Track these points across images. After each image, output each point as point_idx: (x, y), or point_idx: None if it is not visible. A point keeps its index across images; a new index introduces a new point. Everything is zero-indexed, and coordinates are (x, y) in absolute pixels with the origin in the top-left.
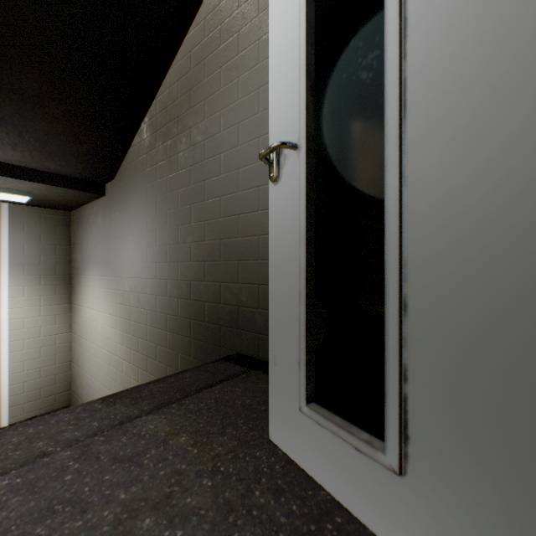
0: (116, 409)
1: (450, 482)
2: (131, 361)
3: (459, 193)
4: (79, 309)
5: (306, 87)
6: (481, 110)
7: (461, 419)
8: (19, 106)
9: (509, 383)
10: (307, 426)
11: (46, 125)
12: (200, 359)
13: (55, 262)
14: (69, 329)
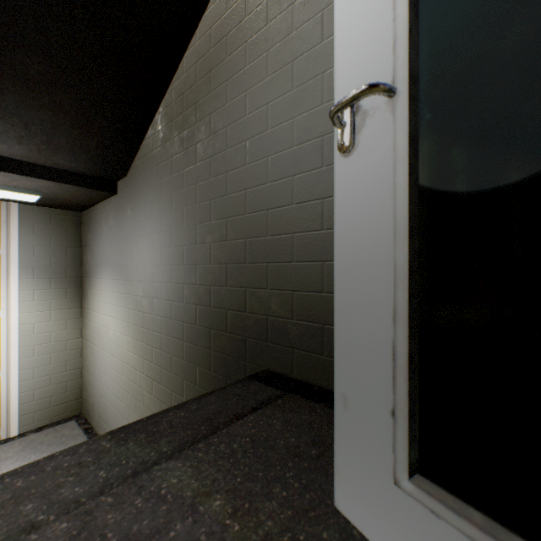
0: (128, 449)
1: None
2: (144, 371)
3: None
4: (91, 314)
5: (409, 2)
6: None
7: None
8: (24, 94)
9: None
10: (409, 510)
11: (53, 115)
12: (221, 374)
13: (66, 265)
14: (81, 334)
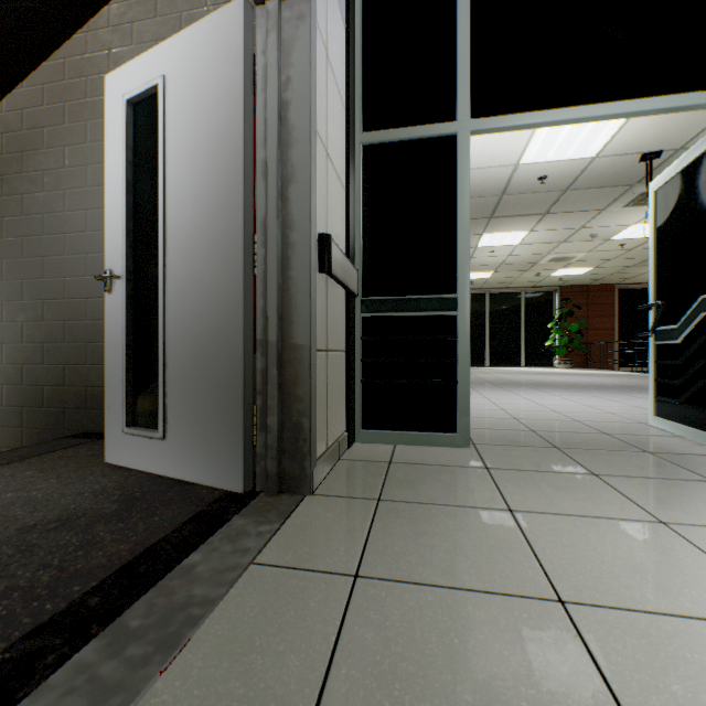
0: None
1: (179, 432)
2: None
3: (181, 319)
4: None
5: (128, 244)
6: (185, 290)
7: (181, 405)
8: None
9: (191, 388)
10: (129, 440)
11: None
12: None
13: None
14: None
